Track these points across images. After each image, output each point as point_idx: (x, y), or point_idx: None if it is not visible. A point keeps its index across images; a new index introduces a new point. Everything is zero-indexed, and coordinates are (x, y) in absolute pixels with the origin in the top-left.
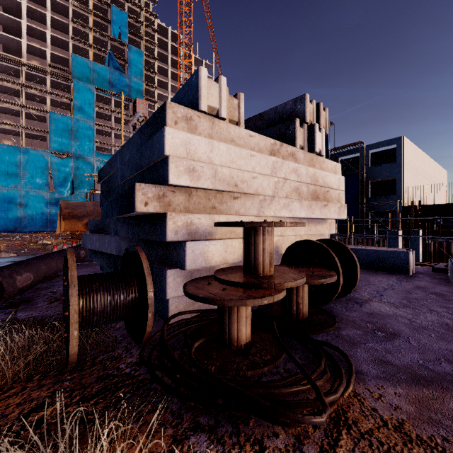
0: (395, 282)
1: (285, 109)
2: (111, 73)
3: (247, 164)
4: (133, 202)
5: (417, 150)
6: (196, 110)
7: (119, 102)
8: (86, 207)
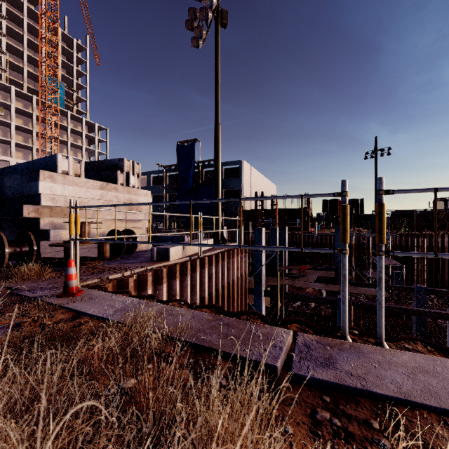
0: None
1: (115, 162)
2: None
3: (85, 195)
4: (22, 212)
5: (254, 170)
6: (56, 172)
7: None
8: None
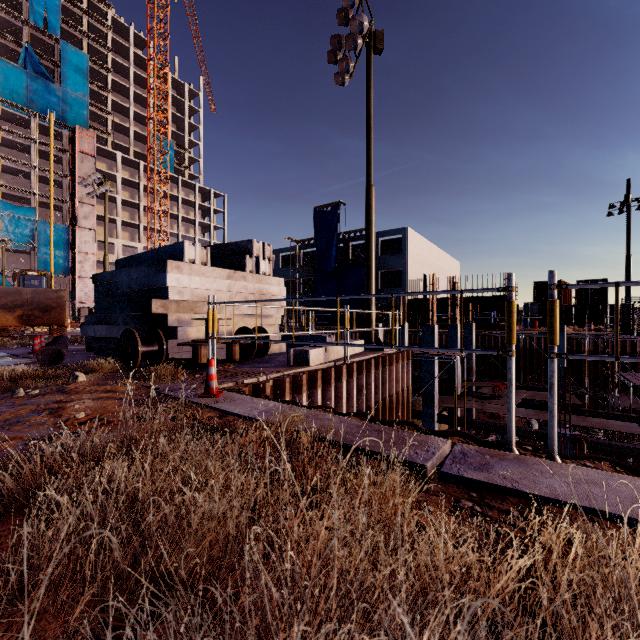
0: None
1: (243, 245)
2: (30, 79)
3: (212, 286)
4: (150, 308)
5: (425, 241)
6: (182, 261)
7: (46, 127)
8: (22, 295)
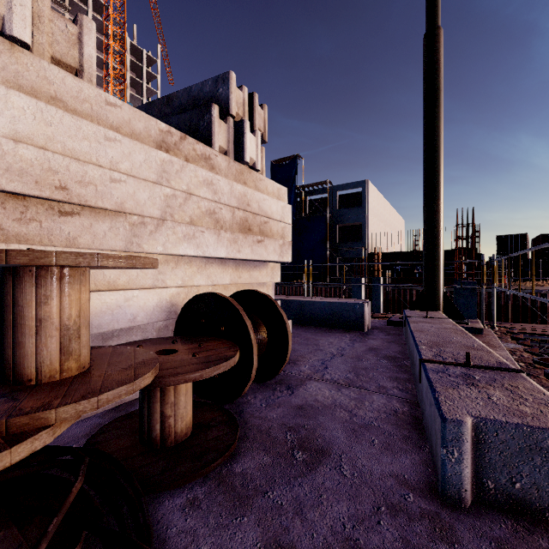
0: (347, 343)
1: (203, 91)
2: None
3: (97, 152)
4: None
5: (380, 196)
6: None
7: None
8: None
